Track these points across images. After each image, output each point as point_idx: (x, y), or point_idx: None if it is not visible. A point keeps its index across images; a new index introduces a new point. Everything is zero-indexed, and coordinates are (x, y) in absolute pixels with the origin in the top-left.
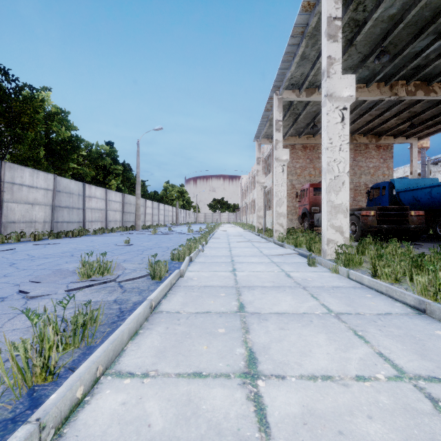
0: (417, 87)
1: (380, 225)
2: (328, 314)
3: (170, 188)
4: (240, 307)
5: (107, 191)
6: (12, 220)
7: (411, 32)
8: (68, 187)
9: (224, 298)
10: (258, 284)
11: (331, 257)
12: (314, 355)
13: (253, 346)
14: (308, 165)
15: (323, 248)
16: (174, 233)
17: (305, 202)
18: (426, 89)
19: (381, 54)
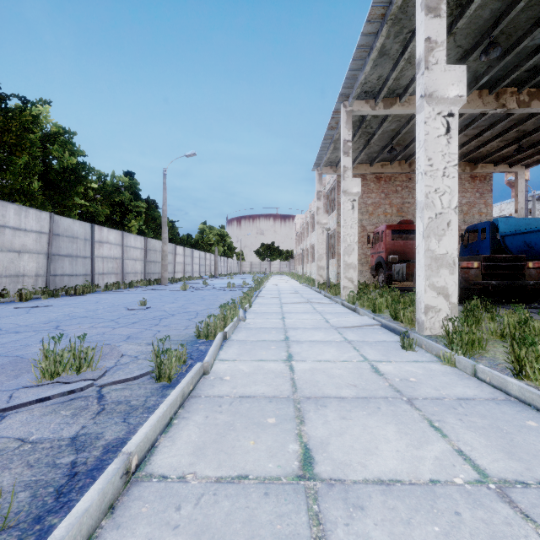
0: (532, 95)
1: (486, 281)
2: (483, 486)
3: (207, 230)
4: (304, 461)
5: (123, 235)
6: None
7: (531, 16)
8: (70, 230)
9: (273, 430)
10: (330, 391)
11: (431, 332)
12: None
13: None
14: (383, 200)
15: (418, 318)
16: (210, 288)
17: (380, 249)
18: None
19: (490, 47)
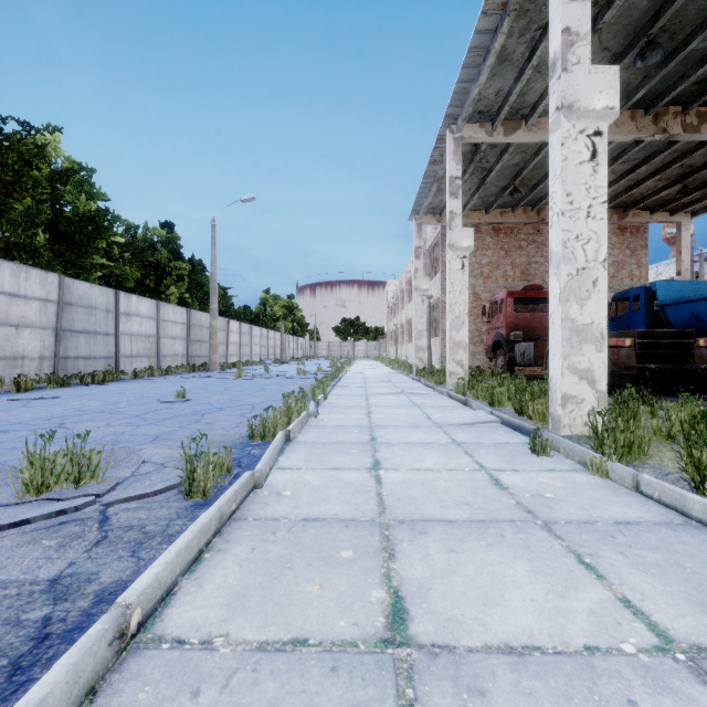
0: (703, 117)
1: (643, 365)
2: (666, 657)
3: (271, 301)
4: (393, 617)
5: (159, 305)
6: None
7: (704, 7)
8: (87, 297)
9: (349, 568)
10: (432, 512)
11: (571, 430)
12: None
13: None
14: (502, 259)
15: (553, 412)
16: (273, 376)
17: (499, 324)
18: None
19: (648, 48)
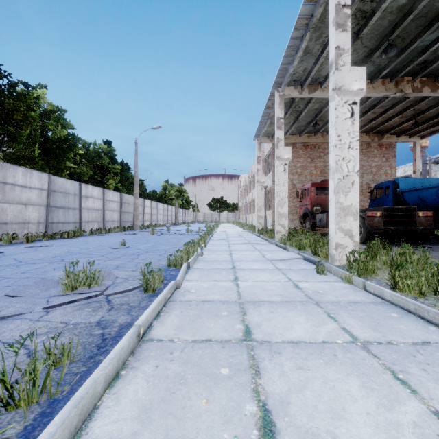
0: (424, 83)
1: (386, 227)
2: (353, 344)
3: (169, 187)
4: (245, 333)
5: (104, 191)
6: (4, 221)
7: (420, 25)
8: (64, 187)
9: (226, 318)
10: (264, 298)
11: (340, 263)
12: (351, 418)
13: (267, 400)
14: (309, 164)
15: (331, 253)
16: (173, 233)
17: (306, 202)
18: (432, 85)
19: (388, 48)
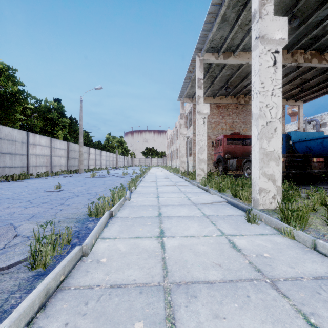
0: (313, 55)
1: (289, 170)
2: None
3: (111, 139)
4: None
5: (52, 140)
6: None
7: (318, 0)
8: (10, 135)
9: None
10: (198, 274)
11: (263, 207)
12: None
13: None
14: (221, 120)
15: (254, 197)
16: (111, 176)
17: (220, 150)
18: (319, 57)
19: (293, 18)
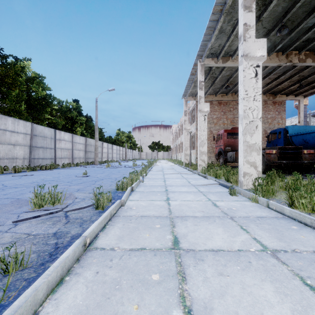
0: (307, 55)
1: (280, 161)
2: (264, 252)
3: (121, 134)
4: (174, 242)
5: (73, 136)
6: None
7: (305, 10)
8: (43, 132)
9: (159, 230)
10: (189, 214)
11: (247, 187)
12: None
13: (192, 306)
14: (222, 116)
15: (240, 179)
16: (123, 166)
17: (220, 144)
18: (313, 57)
19: (282, 28)
